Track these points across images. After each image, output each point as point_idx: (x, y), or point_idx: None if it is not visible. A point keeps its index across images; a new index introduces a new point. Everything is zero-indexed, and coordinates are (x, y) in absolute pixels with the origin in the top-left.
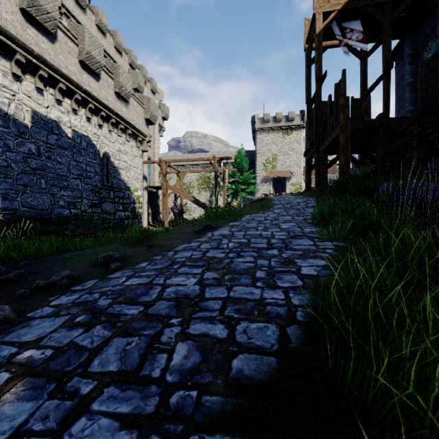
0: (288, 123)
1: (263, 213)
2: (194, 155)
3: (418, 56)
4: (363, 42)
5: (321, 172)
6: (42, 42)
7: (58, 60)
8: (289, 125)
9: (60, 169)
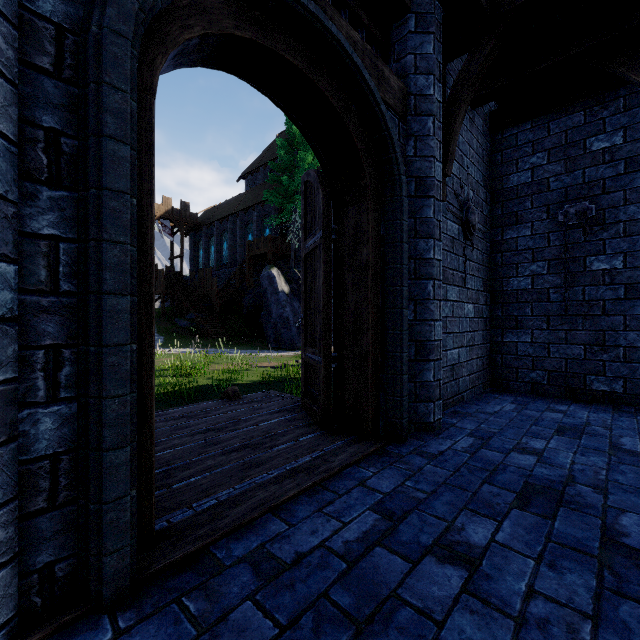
0: None
1: None
2: None
3: (197, 245)
4: (172, 236)
5: None
6: None
7: None
8: None
9: None
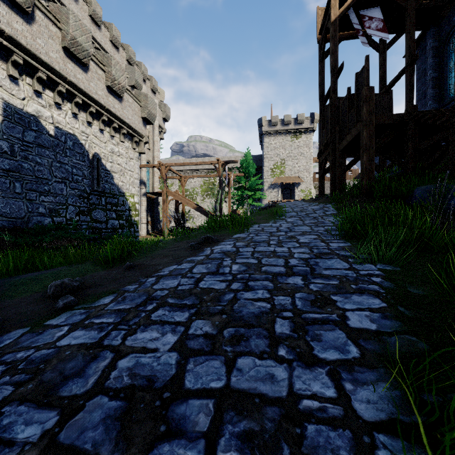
0: (297, 126)
1: (274, 222)
2: (198, 159)
3: (442, 48)
4: (384, 31)
5: (338, 175)
6: (16, 22)
7: (36, 44)
8: (298, 128)
9: (39, 171)
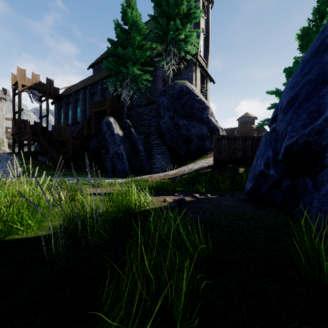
0: None
1: None
2: None
3: (60, 110)
4: (39, 101)
5: (21, 148)
6: None
7: None
8: None
9: None
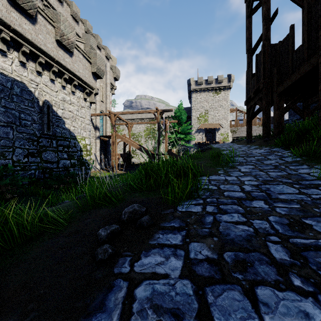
0: (217, 85)
1: (227, 173)
2: None
3: None
4: None
5: (276, 118)
6: None
7: None
8: (218, 86)
9: None
